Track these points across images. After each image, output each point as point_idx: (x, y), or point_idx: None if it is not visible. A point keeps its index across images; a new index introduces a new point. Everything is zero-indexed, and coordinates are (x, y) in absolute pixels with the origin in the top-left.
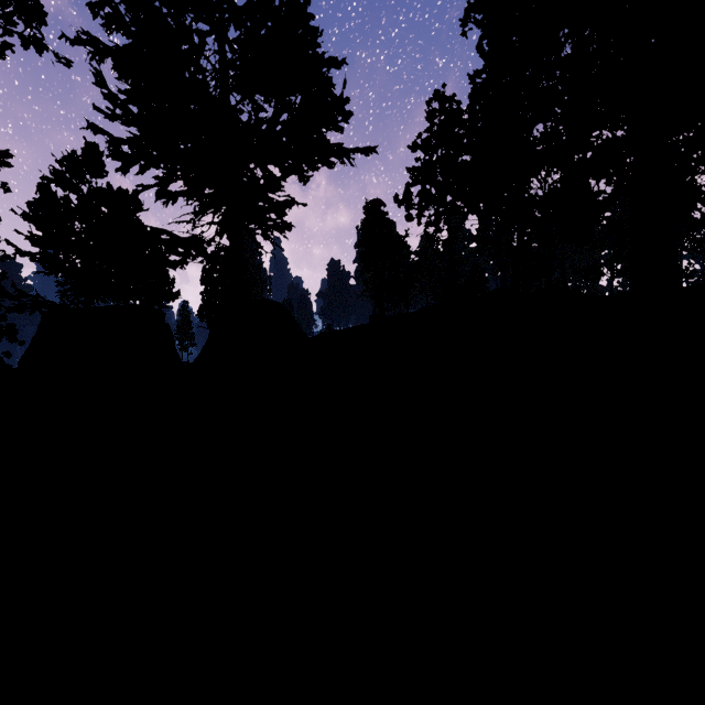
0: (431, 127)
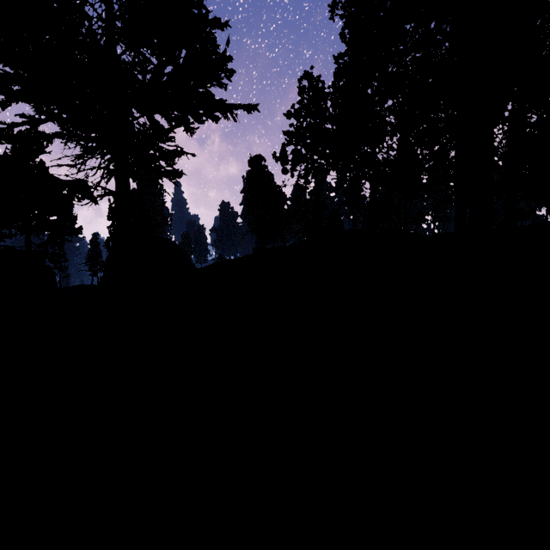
0: (302, 100)
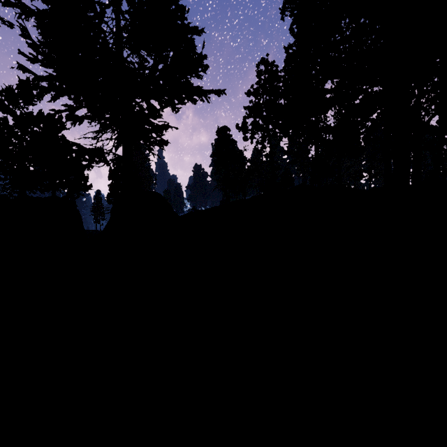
0: (259, 81)
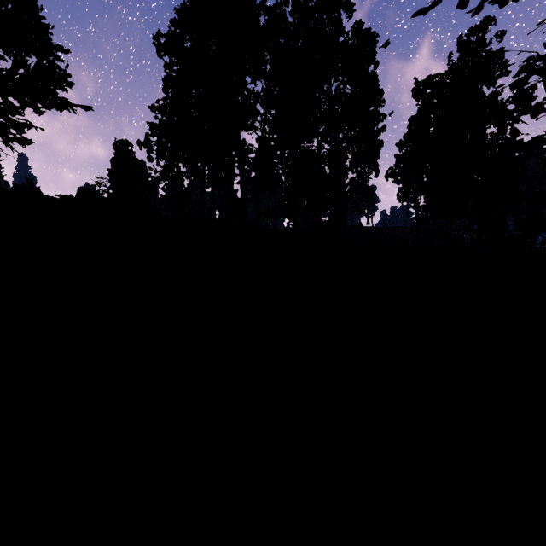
0: (166, 97)
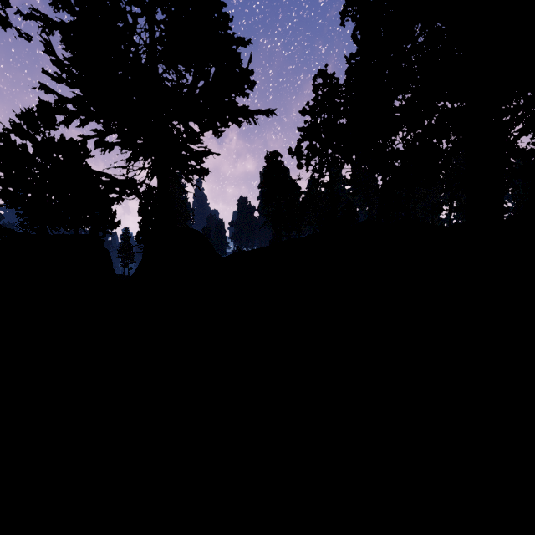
0: (316, 97)
